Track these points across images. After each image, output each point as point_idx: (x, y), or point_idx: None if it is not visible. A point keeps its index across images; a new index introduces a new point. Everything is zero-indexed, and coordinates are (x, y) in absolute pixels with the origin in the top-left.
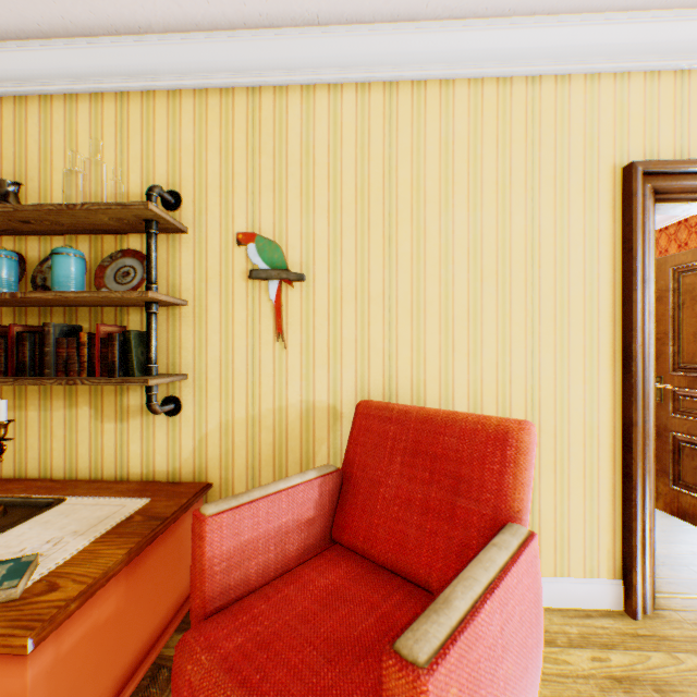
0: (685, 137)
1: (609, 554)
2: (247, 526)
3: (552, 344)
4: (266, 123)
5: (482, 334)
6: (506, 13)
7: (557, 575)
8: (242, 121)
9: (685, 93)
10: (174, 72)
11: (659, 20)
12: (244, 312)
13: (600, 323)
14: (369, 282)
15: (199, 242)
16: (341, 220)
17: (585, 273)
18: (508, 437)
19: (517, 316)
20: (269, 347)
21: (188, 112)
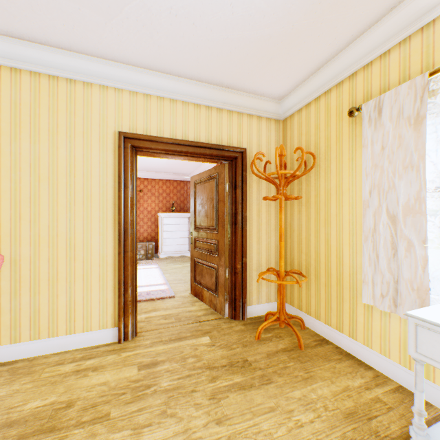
0: (149, 124)
1: (113, 316)
2: None
3: (82, 216)
4: None
5: (40, 210)
6: (45, 43)
7: (85, 331)
8: None
9: (149, 104)
10: None
11: (129, 69)
12: None
13: (108, 206)
14: None
15: None
16: None
17: (100, 182)
18: None
19: (62, 201)
20: None
21: None
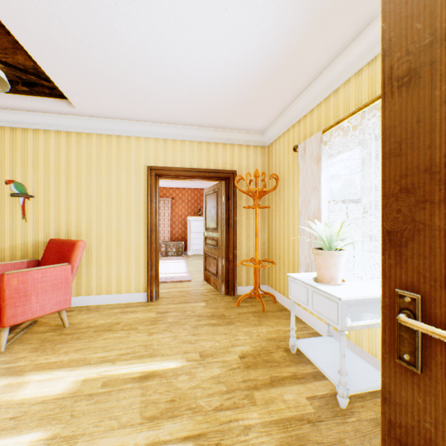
0: (167, 159)
1: (144, 285)
2: None
3: (126, 220)
4: (19, 141)
5: (102, 217)
6: (105, 117)
7: (127, 293)
8: (9, 139)
9: (167, 145)
10: None
11: (153, 125)
12: (10, 208)
13: (141, 214)
14: (61, 199)
15: None
16: (50, 177)
17: (136, 198)
18: (75, 244)
19: (114, 211)
20: (20, 221)
21: None
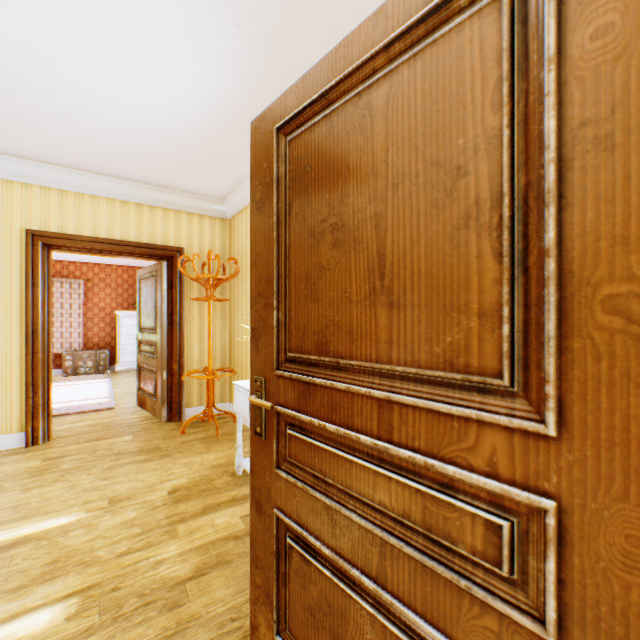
0: (66, 221)
1: (20, 420)
2: None
3: None
4: None
5: None
6: None
7: None
8: None
9: (66, 201)
10: None
11: (38, 166)
12: None
13: (14, 306)
14: None
15: None
16: None
17: (4, 280)
18: None
19: None
20: None
21: None
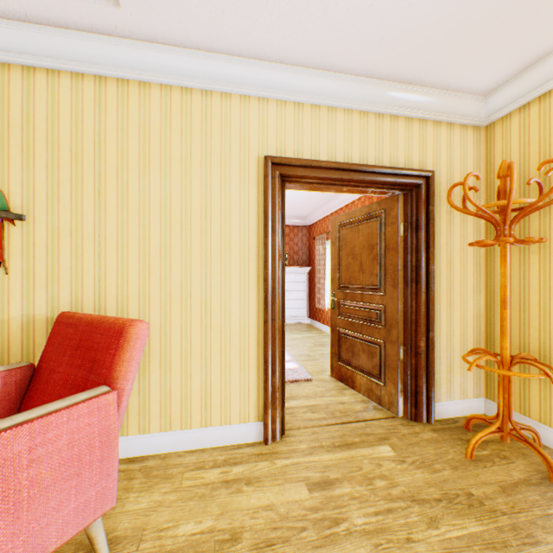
0: (301, 144)
1: (256, 406)
2: None
3: (220, 271)
4: None
5: (172, 264)
6: (180, 45)
7: (223, 424)
8: None
9: (301, 117)
10: None
11: (278, 69)
12: None
13: (250, 258)
14: (83, 224)
15: None
16: (59, 175)
17: (241, 225)
18: (124, 331)
19: (196, 252)
20: None
21: None
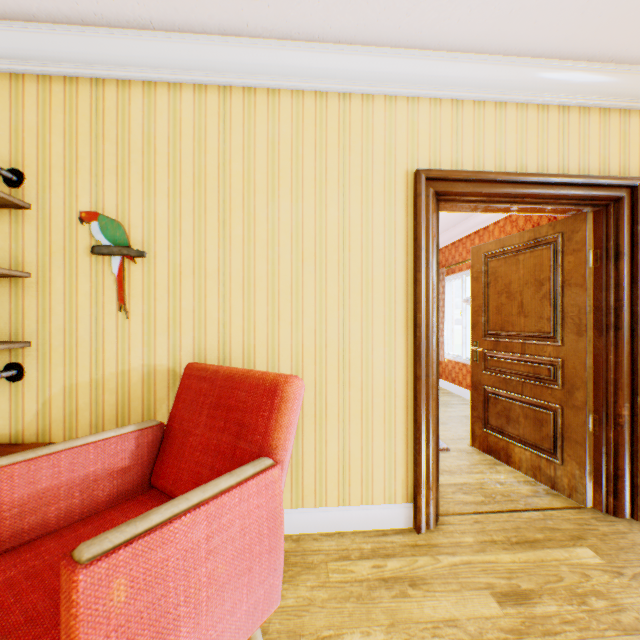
0: (460, 152)
1: (404, 484)
2: (46, 475)
3: (360, 314)
4: (110, 112)
5: (304, 306)
6: (317, 39)
7: (363, 504)
8: (86, 109)
9: (460, 117)
10: (16, 57)
11: (435, 58)
12: (88, 284)
13: (397, 298)
14: (206, 260)
15: (43, 218)
16: (180, 204)
17: (385, 257)
18: (277, 389)
19: (332, 291)
20: (113, 317)
21: (32, 96)
